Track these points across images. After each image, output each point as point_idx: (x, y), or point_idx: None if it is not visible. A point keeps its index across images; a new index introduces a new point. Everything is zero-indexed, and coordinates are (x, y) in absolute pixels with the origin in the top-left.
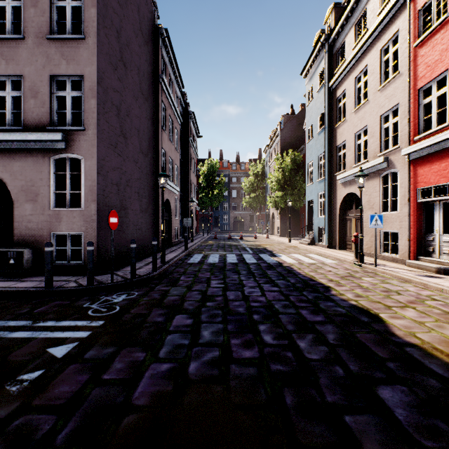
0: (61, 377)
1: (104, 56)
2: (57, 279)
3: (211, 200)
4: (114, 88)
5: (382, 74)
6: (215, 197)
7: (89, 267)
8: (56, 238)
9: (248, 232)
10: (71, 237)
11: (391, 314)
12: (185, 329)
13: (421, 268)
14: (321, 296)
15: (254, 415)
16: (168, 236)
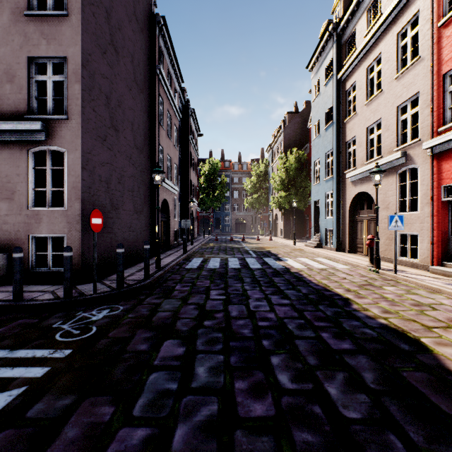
0: None
1: (91, 36)
2: (33, 289)
3: (212, 201)
4: (103, 73)
5: (399, 60)
6: (216, 198)
7: (66, 276)
8: (36, 241)
9: (250, 234)
10: (62, 239)
11: (435, 339)
12: (174, 363)
13: (448, 275)
14: (342, 312)
15: None
16: (166, 238)
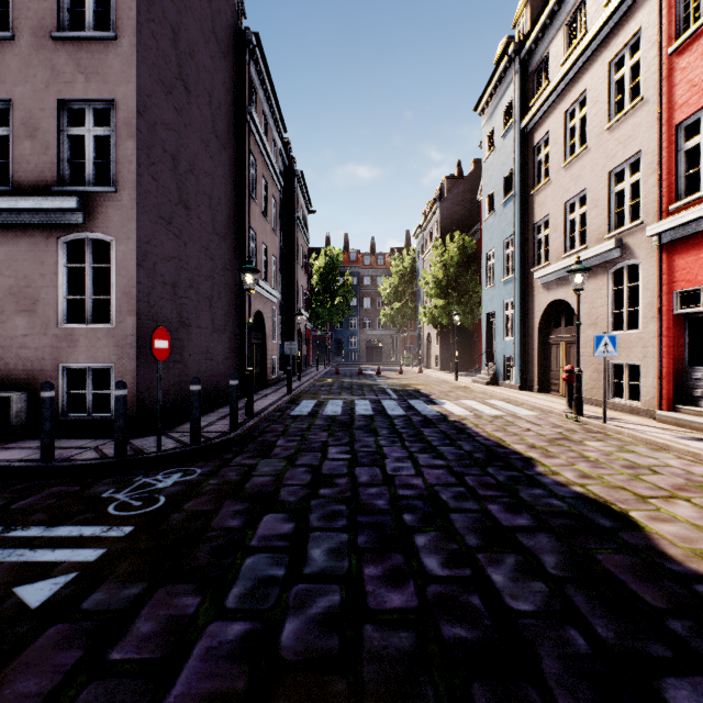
0: (26, 655)
1: (150, 69)
2: (67, 445)
3: (330, 314)
4: (168, 123)
5: (612, 102)
6: (336, 308)
7: (118, 425)
8: (68, 374)
9: (388, 364)
10: (102, 372)
11: (650, 513)
12: (279, 544)
13: (683, 425)
14: (520, 476)
15: None
16: (260, 370)
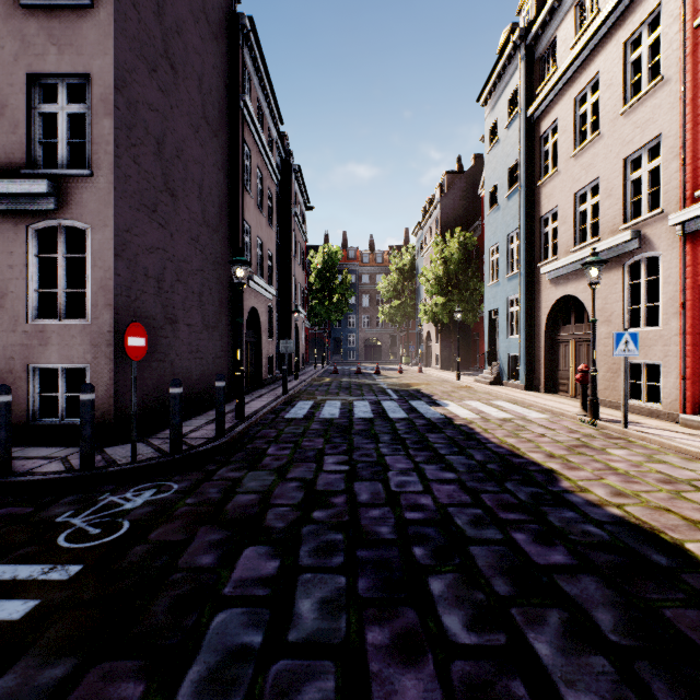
0: None
1: (130, 42)
2: (32, 454)
3: (329, 312)
4: (151, 103)
5: (628, 84)
6: (334, 306)
7: (84, 434)
8: (41, 375)
9: (387, 362)
10: None
11: None
12: (259, 592)
13: None
14: (544, 494)
15: None
16: (255, 369)
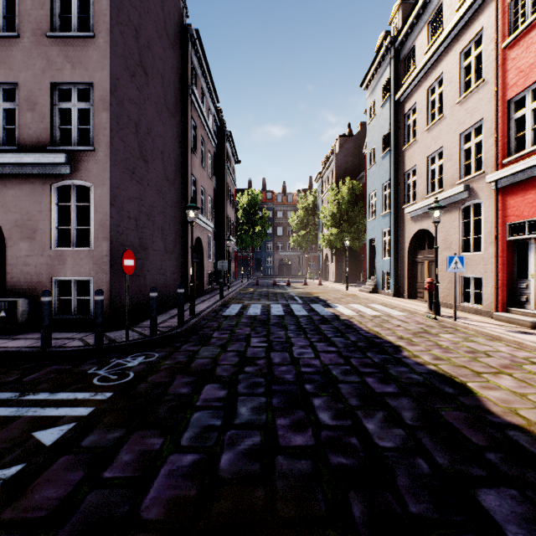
0: (46, 474)
1: (119, 59)
2: (59, 336)
3: (252, 239)
4: (132, 99)
5: (462, 82)
6: (256, 235)
7: (97, 322)
8: (59, 284)
9: (296, 277)
10: (81, 283)
11: (482, 383)
12: (217, 404)
13: (513, 322)
14: (390, 358)
15: (309, 535)
16: (199, 282)
